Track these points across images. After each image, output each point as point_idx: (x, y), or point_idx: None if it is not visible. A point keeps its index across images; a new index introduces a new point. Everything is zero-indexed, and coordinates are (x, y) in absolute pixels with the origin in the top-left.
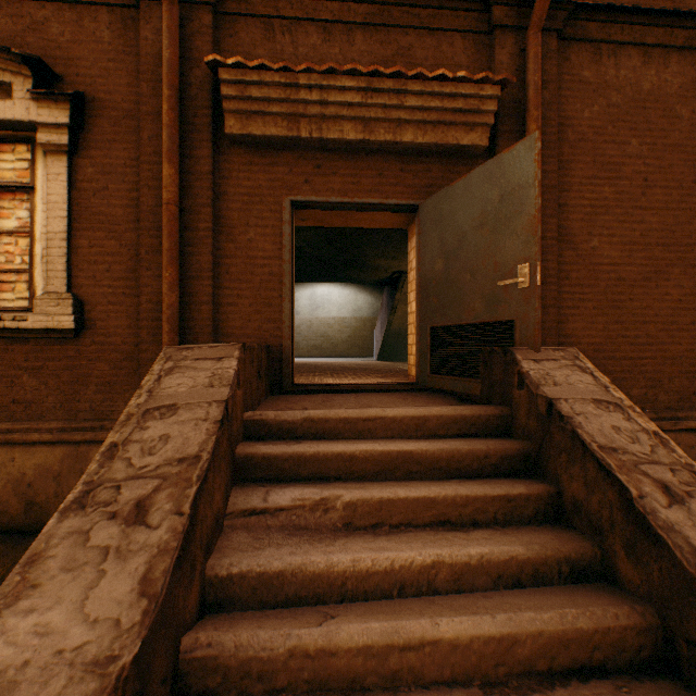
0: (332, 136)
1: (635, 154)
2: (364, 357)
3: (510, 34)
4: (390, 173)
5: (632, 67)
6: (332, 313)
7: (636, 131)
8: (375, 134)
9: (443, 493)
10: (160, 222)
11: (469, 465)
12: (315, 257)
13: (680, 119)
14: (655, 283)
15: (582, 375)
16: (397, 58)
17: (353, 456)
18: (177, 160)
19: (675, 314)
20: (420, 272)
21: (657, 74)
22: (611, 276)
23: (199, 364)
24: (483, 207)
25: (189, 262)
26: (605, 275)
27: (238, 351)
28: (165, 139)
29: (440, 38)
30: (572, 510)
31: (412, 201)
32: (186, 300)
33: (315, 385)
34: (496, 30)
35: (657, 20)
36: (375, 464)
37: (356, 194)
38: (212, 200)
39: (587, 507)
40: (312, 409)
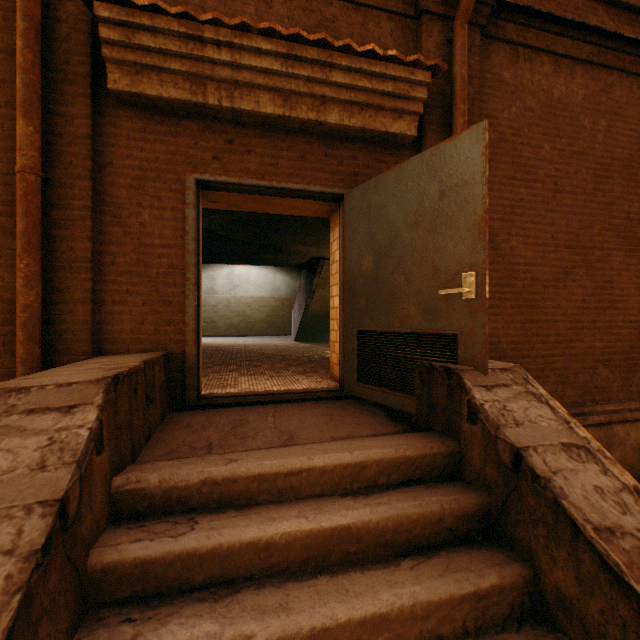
0: (246, 107)
1: (547, 159)
2: (282, 335)
3: (437, 22)
4: (313, 156)
5: (545, 74)
6: (250, 293)
7: (548, 136)
8: (297, 110)
9: (397, 602)
10: (15, 195)
11: (420, 534)
12: (231, 240)
13: (583, 128)
14: (563, 283)
15: (540, 407)
16: (321, 29)
17: (272, 542)
18: (38, 115)
19: (580, 313)
20: (345, 268)
21: (565, 83)
22: (527, 276)
23: (31, 421)
24: (419, 202)
25: (58, 249)
26: (522, 275)
27: (103, 393)
28: (19, 86)
29: (367, 15)
30: (556, 605)
31: (337, 190)
32: (53, 298)
33: (227, 397)
34: (423, 16)
35: (567, 31)
36: (302, 550)
37: (274, 177)
38: (91, 171)
39: (582, 611)
40: (217, 453)
